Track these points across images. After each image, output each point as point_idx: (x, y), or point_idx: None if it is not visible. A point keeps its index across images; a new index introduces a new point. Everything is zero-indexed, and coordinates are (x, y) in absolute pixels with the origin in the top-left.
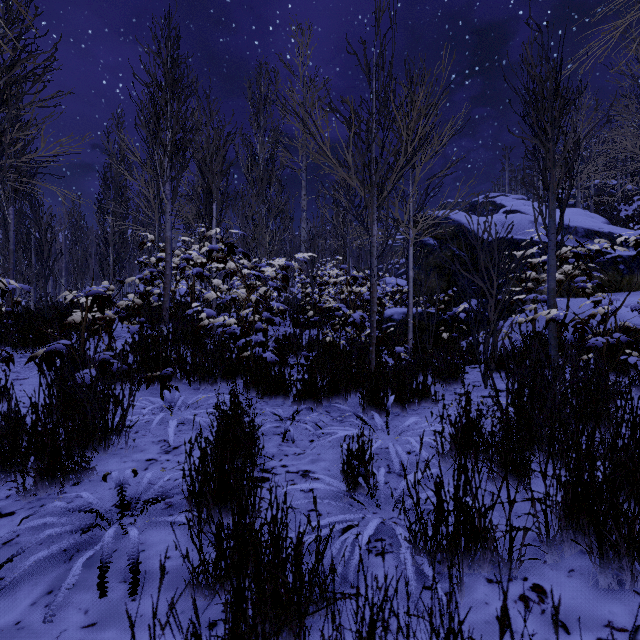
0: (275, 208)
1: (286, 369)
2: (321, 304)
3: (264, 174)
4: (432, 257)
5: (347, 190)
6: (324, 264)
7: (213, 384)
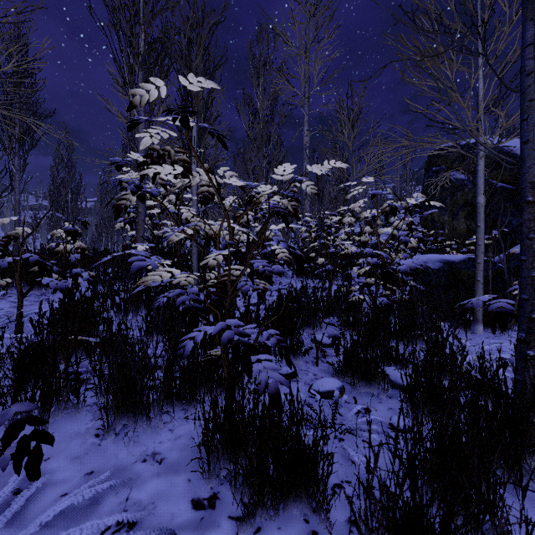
0: (274, 161)
1: (296, 358)
2: (329, 250)
3: (264, 129)
4: (460, 194)
5: (413, 26)
6: (333, 202)
7: (140, 421)
